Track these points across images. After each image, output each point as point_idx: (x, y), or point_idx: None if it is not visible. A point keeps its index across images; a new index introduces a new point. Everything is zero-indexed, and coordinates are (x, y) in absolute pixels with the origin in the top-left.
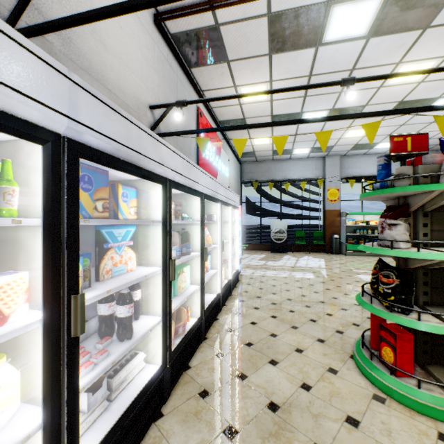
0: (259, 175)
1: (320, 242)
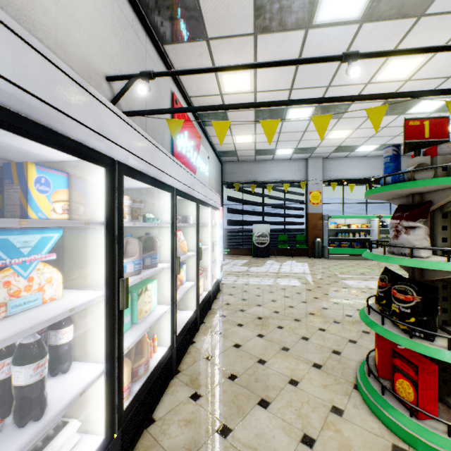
0: (241, 176)
1: (302, 246)
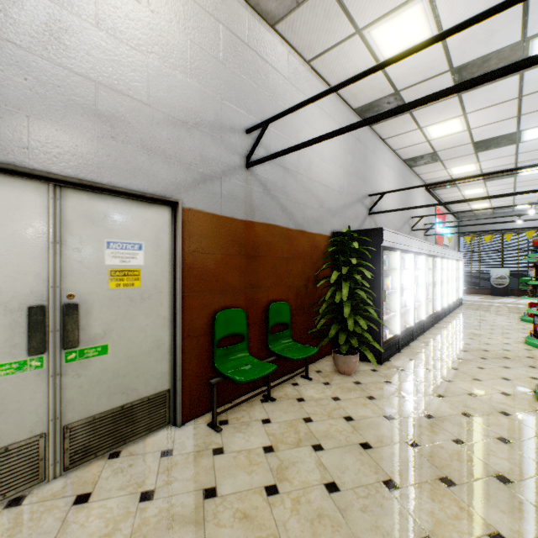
0: (478, 227)
1: None
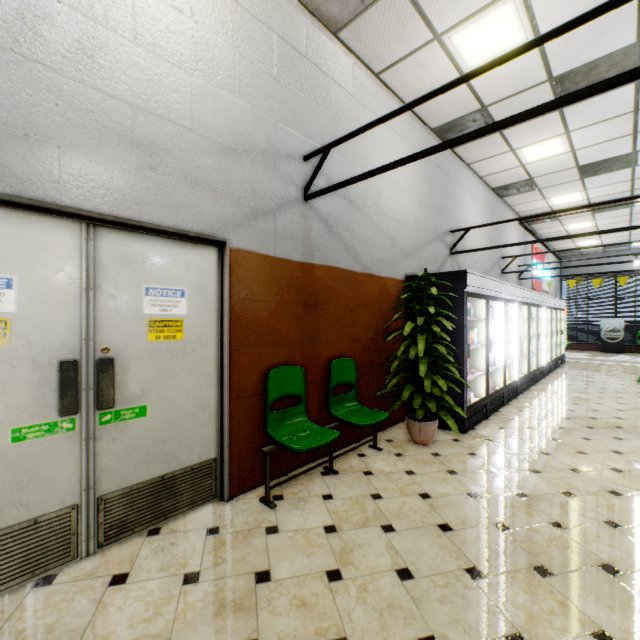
0: (585, 269)
1: None
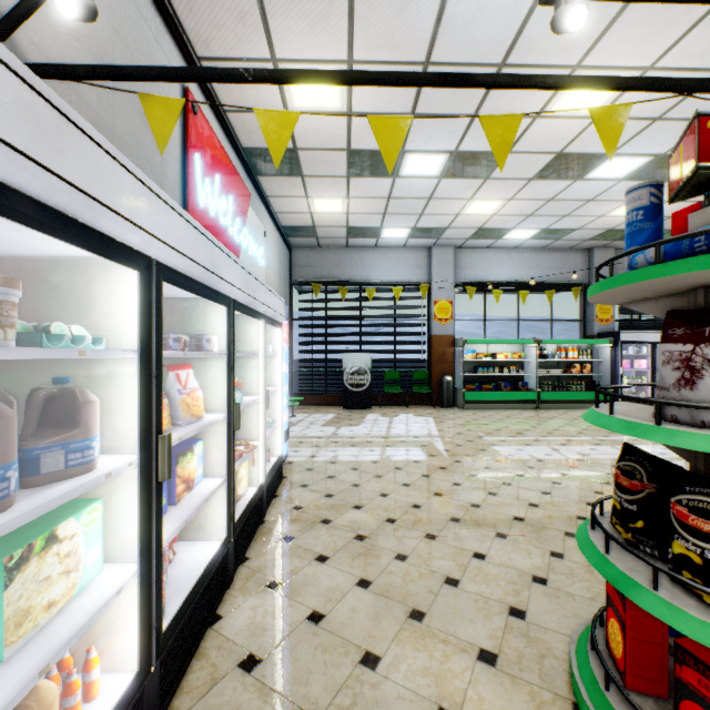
0: (324, 271)
1: (423, 388)
